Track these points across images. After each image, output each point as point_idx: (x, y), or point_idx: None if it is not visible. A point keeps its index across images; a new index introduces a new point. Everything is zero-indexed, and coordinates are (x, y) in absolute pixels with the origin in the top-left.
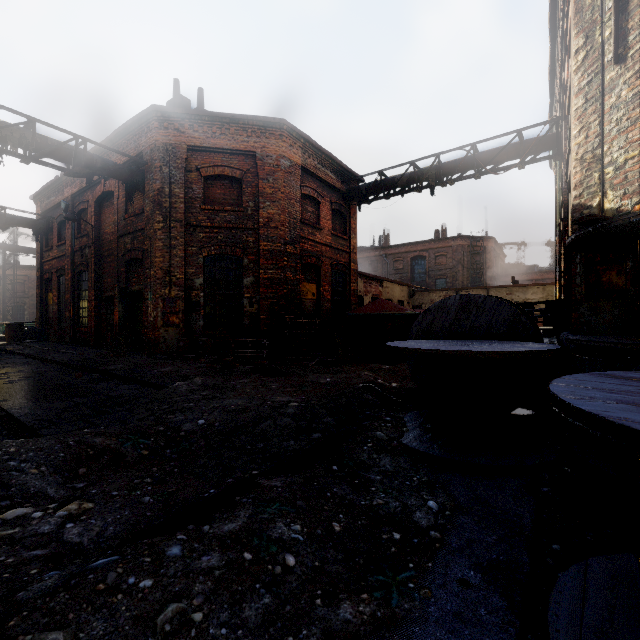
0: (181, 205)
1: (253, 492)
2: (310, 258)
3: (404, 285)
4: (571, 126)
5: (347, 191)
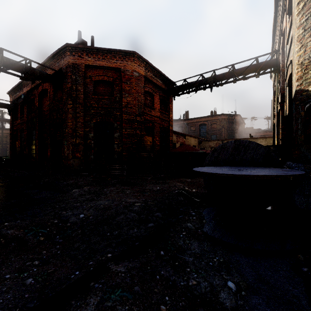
0: (81, 95)
1: (104, 277)
2: (149, 123)
3: (196, 138)
4: (292, 47)
5: (168, 90)
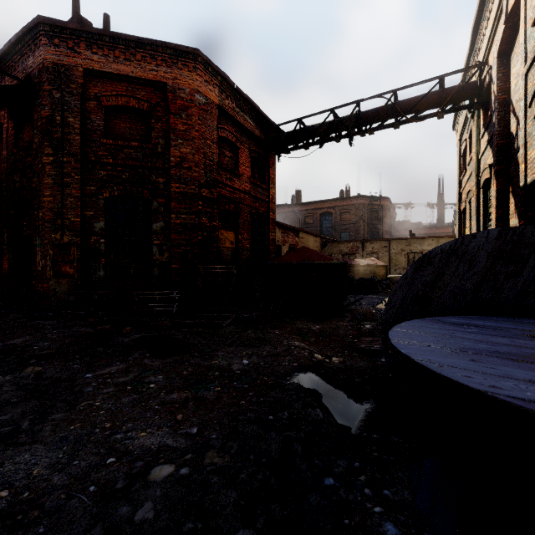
0: (76, 137)
1: None
2: (228, 204)
3: (317, 236)
4: None
5: (266, 140)
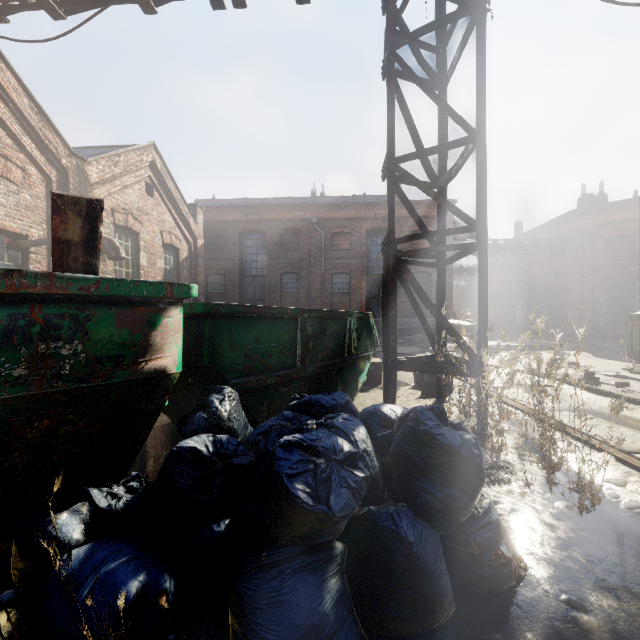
0: (589, 258)
1: None
2: None
3: None
4: None
5: None
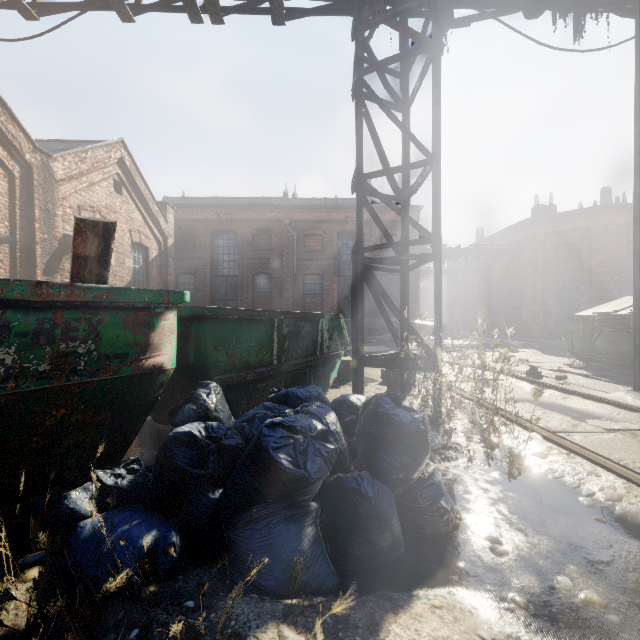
0: (541, 264)
1: None
2: None
3: None
4: None
5: None
